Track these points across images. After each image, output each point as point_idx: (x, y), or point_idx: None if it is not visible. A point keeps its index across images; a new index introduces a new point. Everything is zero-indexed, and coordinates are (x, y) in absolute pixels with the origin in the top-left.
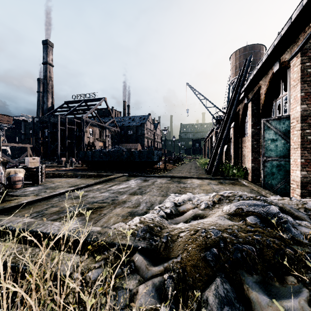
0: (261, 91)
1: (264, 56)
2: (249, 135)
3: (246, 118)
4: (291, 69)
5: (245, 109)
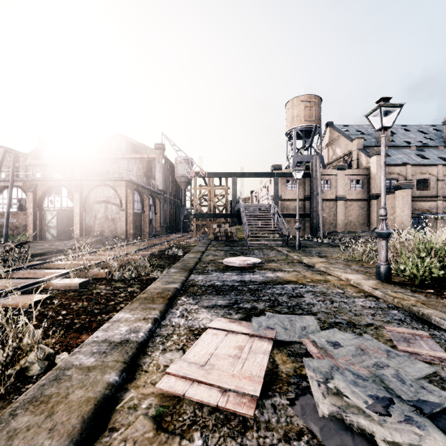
0: (38, 188)
1: (54, 177)
2: (30, 213)
3: (1, 195)
4: (75, 195)
5: (5, 188)
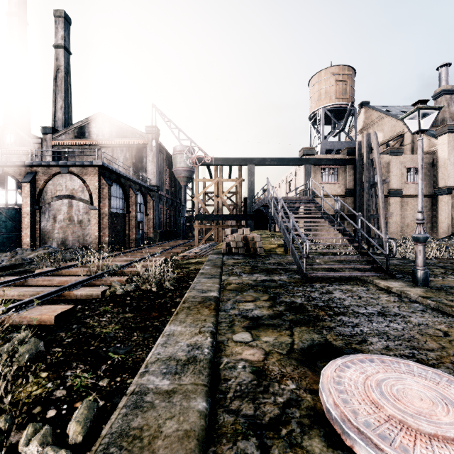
0: None
1: None
2: None
3: None
4: (23, 187)
5: None
